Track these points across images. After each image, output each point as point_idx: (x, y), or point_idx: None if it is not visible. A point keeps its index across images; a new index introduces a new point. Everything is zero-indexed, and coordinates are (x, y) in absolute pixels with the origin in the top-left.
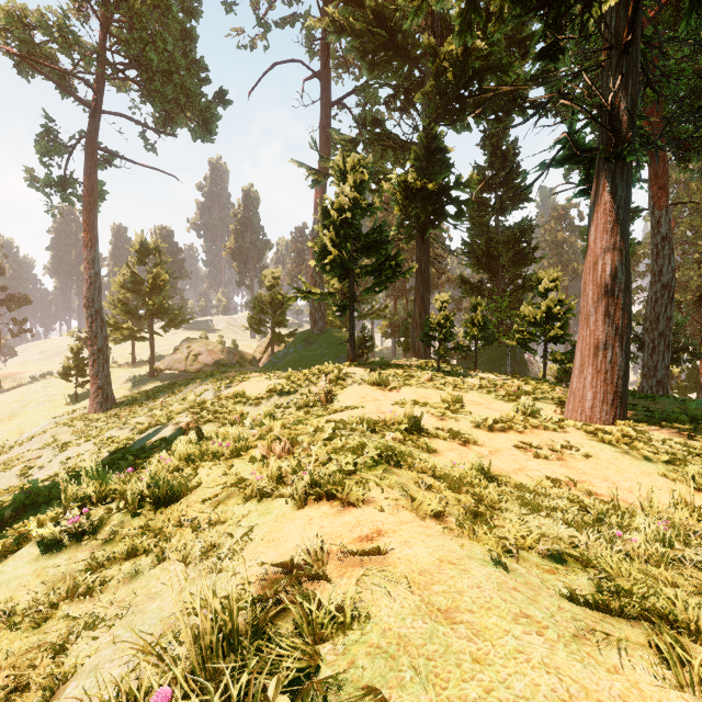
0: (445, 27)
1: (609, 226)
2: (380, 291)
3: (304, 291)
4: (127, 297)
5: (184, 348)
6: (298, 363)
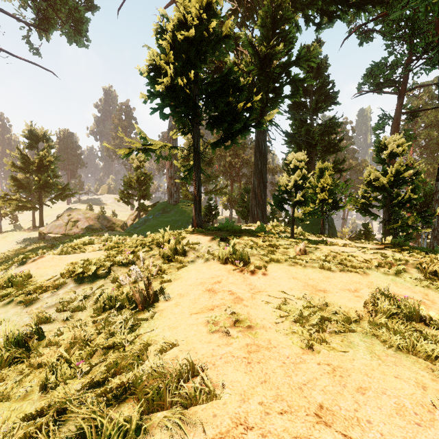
0: None
1: None
2: (229, 147)
3: (140, 143)
4: (28, 177)
5: (65, 215)
6: (155, 228)
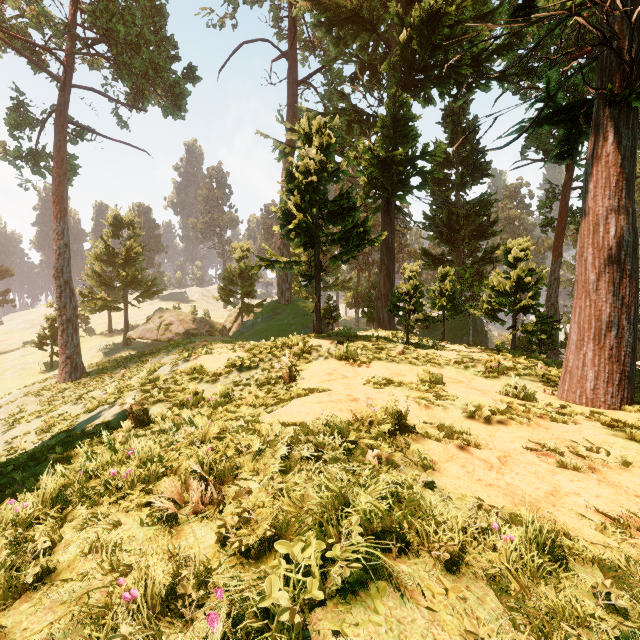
0: (410, 3)
1: (612, 181)
2: (346, 260)
3: (268, 259)
4: (104, 269)
5: (156, 318)
6: (266, 333)
